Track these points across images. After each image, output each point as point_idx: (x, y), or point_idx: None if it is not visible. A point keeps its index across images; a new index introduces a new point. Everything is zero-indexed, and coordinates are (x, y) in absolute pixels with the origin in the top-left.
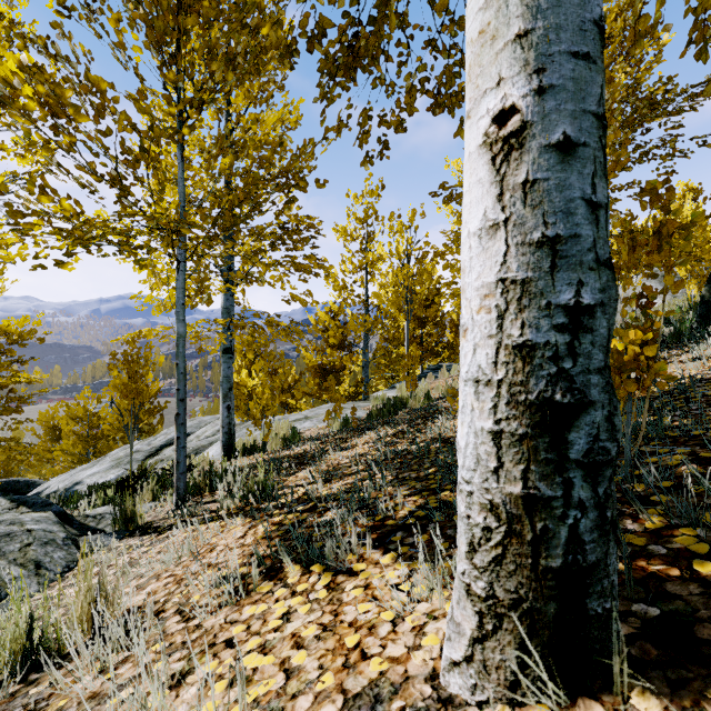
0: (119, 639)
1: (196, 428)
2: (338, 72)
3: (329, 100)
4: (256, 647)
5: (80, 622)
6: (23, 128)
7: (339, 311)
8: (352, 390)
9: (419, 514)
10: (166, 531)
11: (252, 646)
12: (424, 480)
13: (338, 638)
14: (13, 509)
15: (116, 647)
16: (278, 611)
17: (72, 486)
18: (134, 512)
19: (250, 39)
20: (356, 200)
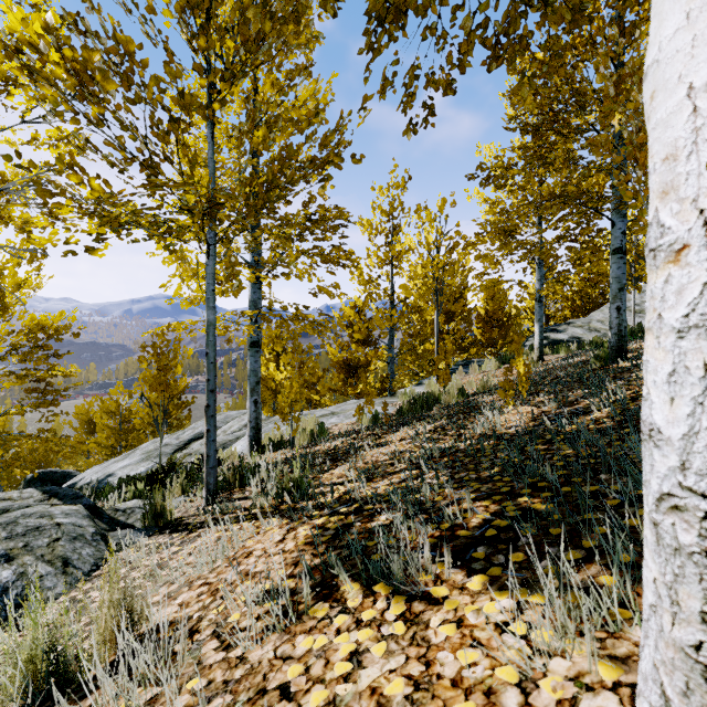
0: (147, 672)
1: (222, 423)
2: (387, 17)
3: (375, 51)
4: (322, 703)
5: (104, 640)
6: (50, 97)
7: (364, 306)
8: (378, 386)
9: (499, 524)
10: (196, 529)
11: (317, 701)
12: (489, 482)
13: (441, 705)
14: (45, 501)
15: (141, 703)
16: (343, 648)
17: (105, 477)
18: (164, 508)
19: (284, 3)
20: (381, 193)
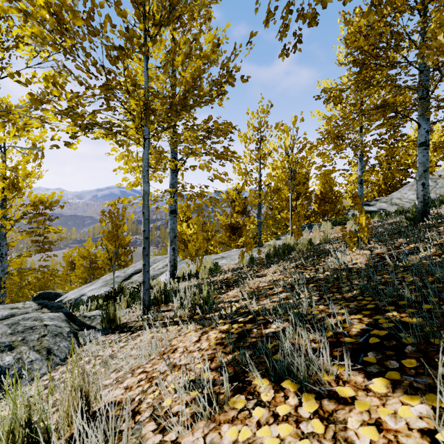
0: None
1: (152, 263)
2: None
3: None
4: None
5: (67, 417)
6: (38, 31)
7: (242, 189)
8: (251, 240)
9: (378, 334)
10: (136, 331)
11: None
12: (354, 300)
13: None
14: (39, 309)
15: None
16: (268, 443)
17: (80, 296)
18: (115, 316)
19: None
20: (253, 116)
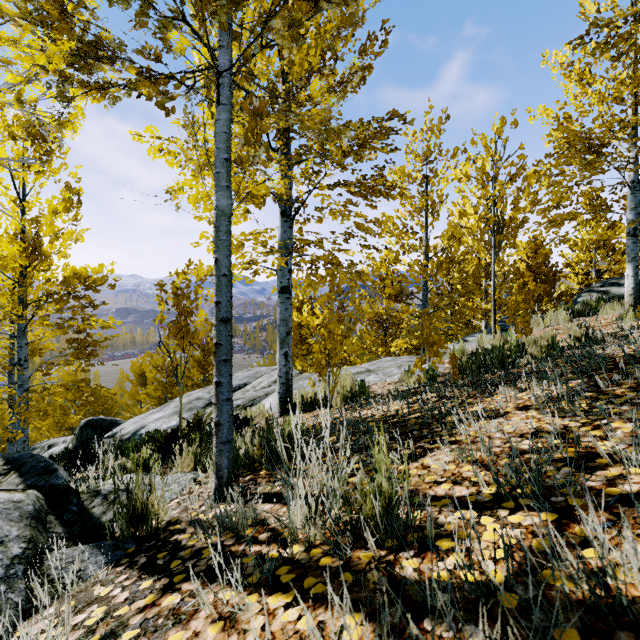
0: None
1: (252, 378)
2: None
3: None
4: None
5: None
6: None
7: (395, 259)
8: (415, 343)
9: None
10: (181, 579)
11: None
12: None
13: None
14: None
15: None
16: None
17: (140, 429)
18: (147, 507)
19: None
20: (414, 137)
